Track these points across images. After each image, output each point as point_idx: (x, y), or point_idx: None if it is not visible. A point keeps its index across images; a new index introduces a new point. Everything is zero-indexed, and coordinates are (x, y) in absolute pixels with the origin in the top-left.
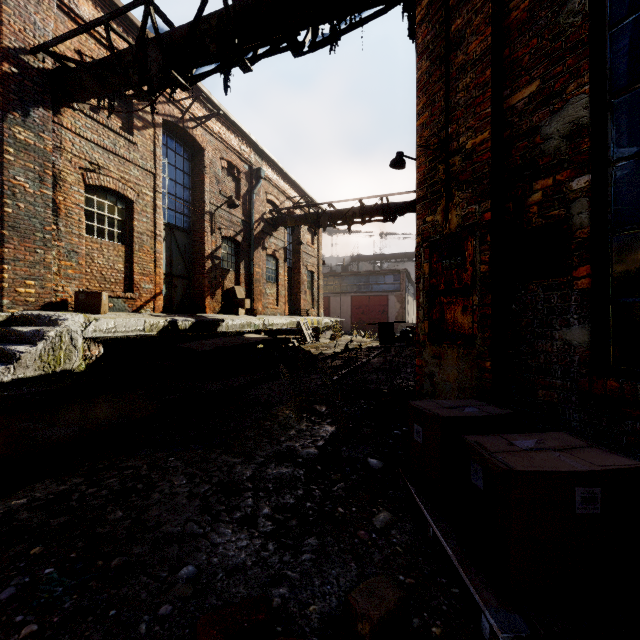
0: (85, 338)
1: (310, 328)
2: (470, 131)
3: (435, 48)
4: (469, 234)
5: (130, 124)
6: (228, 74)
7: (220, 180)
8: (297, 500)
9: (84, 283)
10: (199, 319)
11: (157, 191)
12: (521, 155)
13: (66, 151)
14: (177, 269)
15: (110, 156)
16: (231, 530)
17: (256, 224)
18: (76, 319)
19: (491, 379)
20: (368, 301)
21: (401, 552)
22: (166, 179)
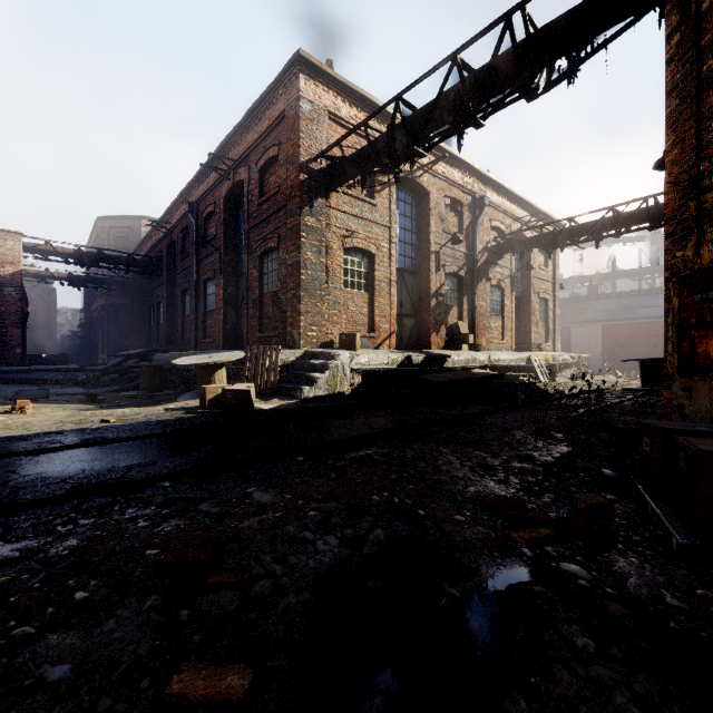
0: (350, 369)
1: (543, 365)
2: None
3: (685, 87)
4: None
5: (372, 190)
6: (461, 134)
7: (444, 218)
8: (537, 480)
9: (343, 326)
10: (429, 355)
11: (391, 242)
12: None
13: (332, 226)
14: (406, 309)
15: (359, 221)
16: (493, 483)
17: (479, 255)
18: (345, 355)
19: None
20: (629, 331)
21: (620, 512)
22: (397, 229)
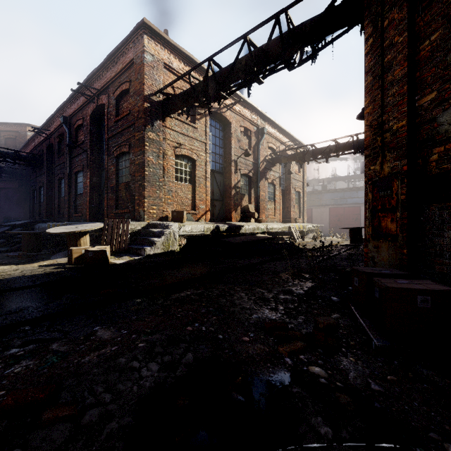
0: (179, 235)
1: (297, 231)
2: (395, 119)
3: (375, 70)
4: (394, 178)
5: (194, 118)
6: (250, 86)
7: (240, 140)
8: (294, 307)
9: (174, 206)
10: (230, 225)
11: (207, 152)
12: (426, 133)
13: (167, 139)
14: (216, 196)
15: (185, 138)
16: (268, 310)
17: (261, 164)
18: (175, 225)
19: (407, 259)
20: (343, 211)
21: (342, 325)
22: (210, 144)
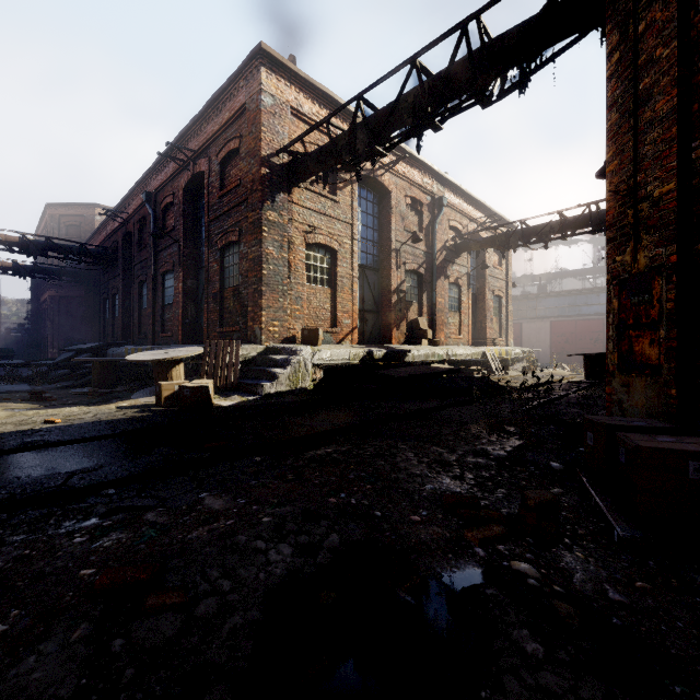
0: (312, 364)
1: (497, 359)
2: (657, 181)
3: (624, 102)
4: (656, 274)
5: (334, 187)
6: (420, 136)
7: (404, 217)
8: (491, 475)
9: (305, 322)
10: (390, 350)
11: (354, 239)
12: None
13: (295, 221)
14: (368, 305)
15: (321, 217)
16: (449, 479)
17: (438, 254)
18: (307, 350)
19: (676, 405)
20: (574, 327)
21: (566, 506)
22: (359, 226)
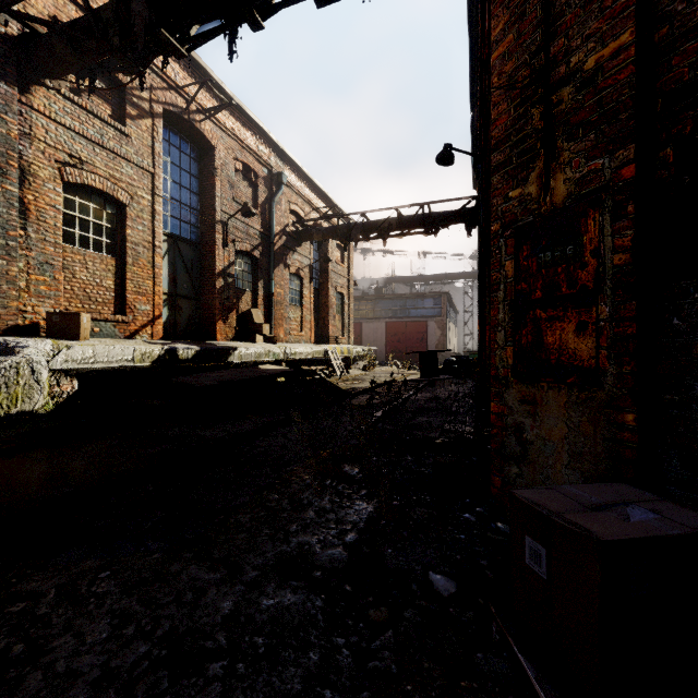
0: (53, 370)
1: (339, 358)
2: (592, 40)
3: None
4: (590, 206)
5: (122, 112)
6: (234, 35)
7: (234, 185)
8: (307, 683)
9: (61, 302)
10: (205, 347)
11: (156, 194)
12: (692, 63)
13: (38, 139)
14: (182, 288)
15: (96, 149)
16: None
17: (277, 237)
18: (41, 346)
19: (636, 443)
20: (405, 327)
21: None
22: (169, 181)
